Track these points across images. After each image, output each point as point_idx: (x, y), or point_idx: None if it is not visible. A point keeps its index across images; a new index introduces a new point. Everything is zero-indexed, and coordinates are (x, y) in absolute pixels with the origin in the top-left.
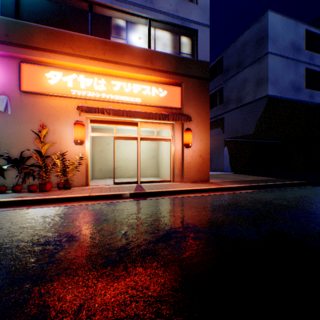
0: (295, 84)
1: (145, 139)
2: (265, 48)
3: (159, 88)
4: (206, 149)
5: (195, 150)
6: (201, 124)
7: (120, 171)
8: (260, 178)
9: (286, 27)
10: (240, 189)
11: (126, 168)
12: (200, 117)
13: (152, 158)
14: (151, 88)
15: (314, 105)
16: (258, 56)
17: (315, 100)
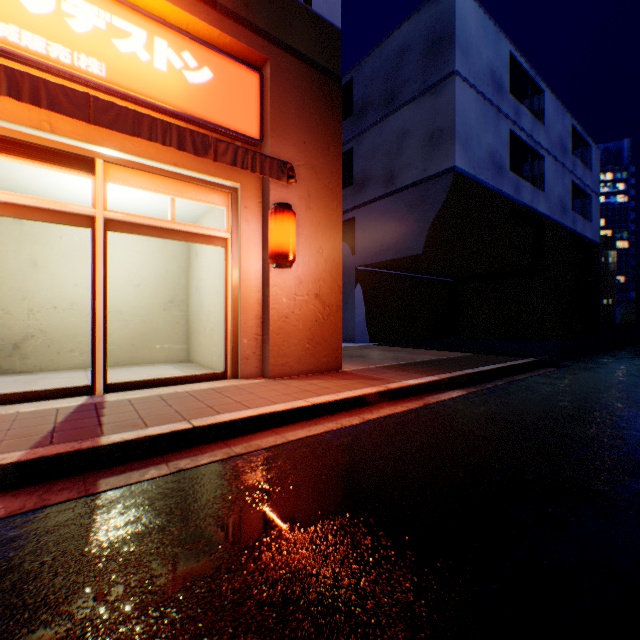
0: (496, 157)
1: (130, 227)
2: (448, 62)
3: (185, 52)
4: (334, 277)
5: (304, 277)
6: (320, 204)
7: (44, 348)
8: (446, 355)
9: (483, 31)
10: (433, 389)
11: (70, 336)
12: (317, 182)
13: (169, 304)
14: (151, 40)
15: (521, 208)
16: (433, 79)
17: (522, 198)
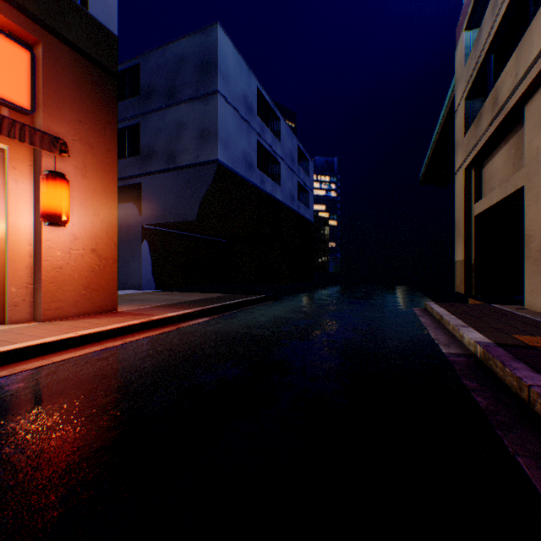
0: (249, 157)
1: None
2: (214, 83)
3: None
4: (111, 235)
5: (81, 235)
6: (97, 174)
7: None
8: (210, 296)
9: (239, 68)
10: (188, 318)
11: None
12: (94, 156)
13: None
14: None
15: (266, 195)
16: (204, 90)
17: (266, 188)
